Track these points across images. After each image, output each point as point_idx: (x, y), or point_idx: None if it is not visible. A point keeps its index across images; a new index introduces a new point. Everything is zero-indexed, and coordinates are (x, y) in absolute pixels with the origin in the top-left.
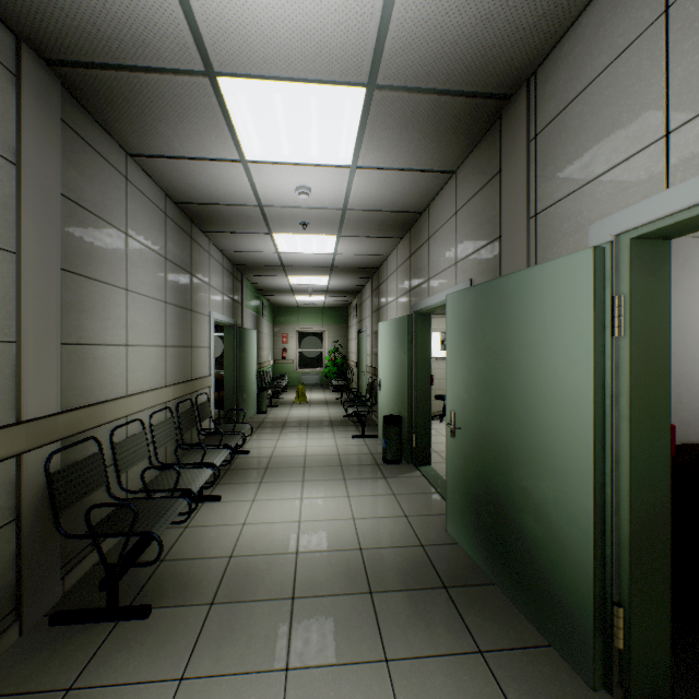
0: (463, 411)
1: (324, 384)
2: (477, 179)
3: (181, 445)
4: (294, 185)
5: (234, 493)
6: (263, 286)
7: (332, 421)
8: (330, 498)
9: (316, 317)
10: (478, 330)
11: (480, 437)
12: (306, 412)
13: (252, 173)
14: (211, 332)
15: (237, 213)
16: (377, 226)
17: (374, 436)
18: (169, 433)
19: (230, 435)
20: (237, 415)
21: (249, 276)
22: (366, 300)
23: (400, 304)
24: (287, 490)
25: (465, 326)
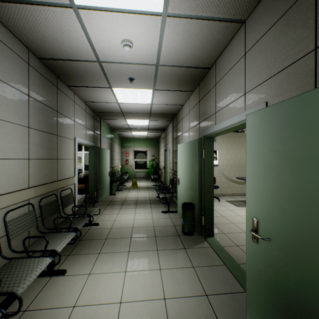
0: (271, 222)
1: (147, 177)
2: (275, 11)
3: (28, 237)
4: (119, 38)
5: (77, 265)
6: (114, 126)
7: (150, 200)
8: (146, 271)
9: (143, 143)
10: (299, 143)
11: (301, 257)
12: (136, 194)
13: (85, 23)
14: (75, 150)
15: (85, 69)
16: (178, 81)
17: (174, 211)
18: (28, 222)
19: (82, 217)
20: (96, 197)
21: (105, 120)
22: (169, 133)
23: (191, 132)
24: (116, 262)
25: (275, 140)
